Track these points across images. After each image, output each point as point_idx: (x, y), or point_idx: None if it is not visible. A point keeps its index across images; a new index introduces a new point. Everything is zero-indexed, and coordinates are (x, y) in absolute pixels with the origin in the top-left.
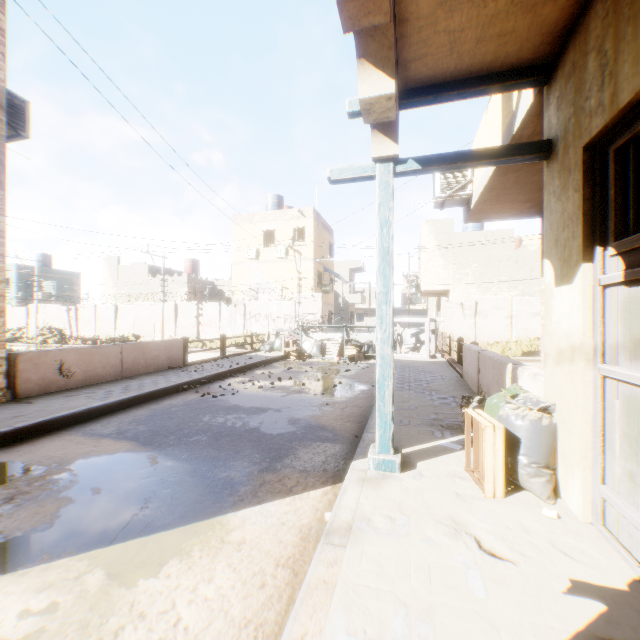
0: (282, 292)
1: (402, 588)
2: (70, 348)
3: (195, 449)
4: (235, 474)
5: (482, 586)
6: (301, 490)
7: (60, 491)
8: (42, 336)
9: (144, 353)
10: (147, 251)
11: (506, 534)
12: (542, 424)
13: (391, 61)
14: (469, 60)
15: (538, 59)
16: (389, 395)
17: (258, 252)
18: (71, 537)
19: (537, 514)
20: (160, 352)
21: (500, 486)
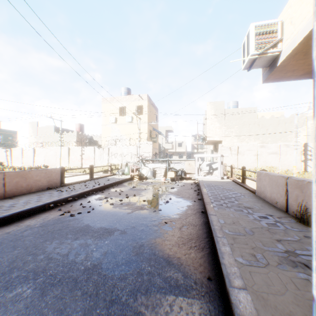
0: (130, 141)
1: None
2: None
3: None
4: None
5: None
6: None
7: None
8: None
9: (26, 178)
10: (50, 116)
11: None
12: None
13: None
14: None
15: None
16: None
17: (116, 119)
18: None
19: None
20: (41, 177)
21: None
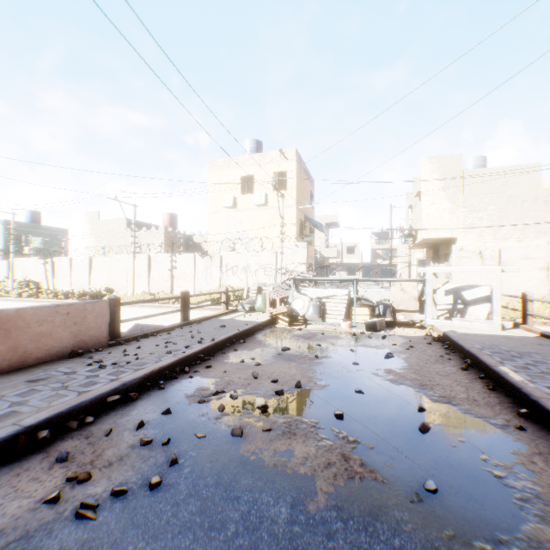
0: (261, 242)
1: None
2: None
3: None
4: None
5: None
6: None
7: None
8: (17, 290)
9: (9, 331)
10: (115, 197)
11: None
12: None
13: None
14: None
15: None
16: None
17: (235, 200)
18: None
19: None
20: (54, 326)
21: None
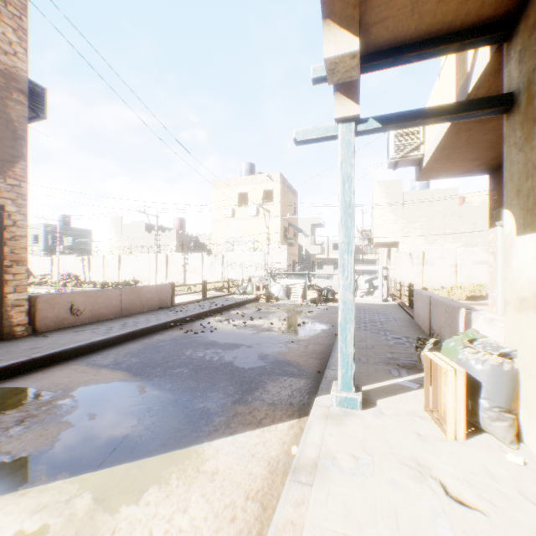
0: (254, 244)
1: (370, 535)
2: (79, 291)
3: (177, 380)
4: (211, 405)
5: None
6: (269, 422)
7: (62, 415)
8: (62, 281)
9: (139, 295)
10: (144, 211)
11: (471, 479)
12: (503, 369)
13: (356, 19)
14: (429, 20)
15: (499, 15)
16: (351, 337)
17: (234, 211)
18: (67, 460)
19: (501, 459)
20: (152, 295)
21: (461, 428)
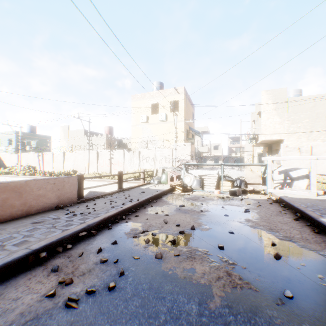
0: (163, 142)
1: None
2: None
3: None
4: None
5: None
6: None
7: None
8: (23, 171)
9: (21, 193)
10: (78, 117)
11: None
12: None
13: None
14: None
15: None
16: None
17: (148, 118)
18: None
19: None
20: (46, 190)
21: None
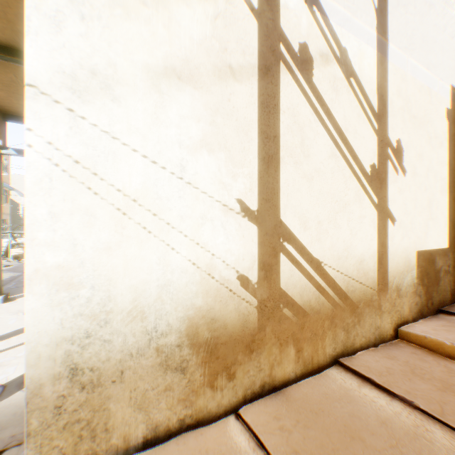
0: None
1: None
2: None
3: None
4: None
5: (15, 322)
6: None
7: None
8: None
9: None
10: None
11: None
12: None
13: None
14: None
15: None
16: None
17: None
18: None
19: None
20: None
21: None
